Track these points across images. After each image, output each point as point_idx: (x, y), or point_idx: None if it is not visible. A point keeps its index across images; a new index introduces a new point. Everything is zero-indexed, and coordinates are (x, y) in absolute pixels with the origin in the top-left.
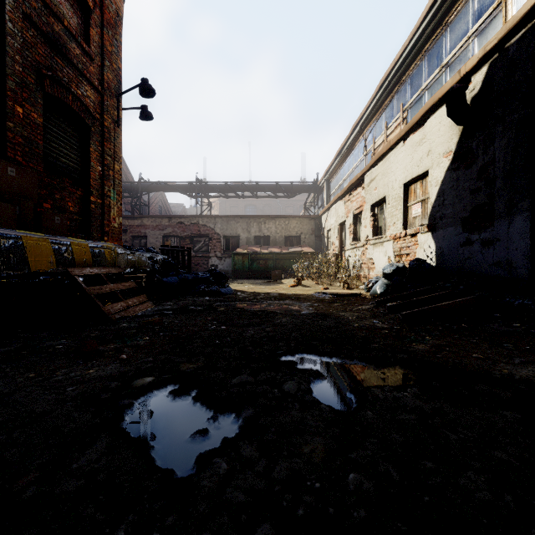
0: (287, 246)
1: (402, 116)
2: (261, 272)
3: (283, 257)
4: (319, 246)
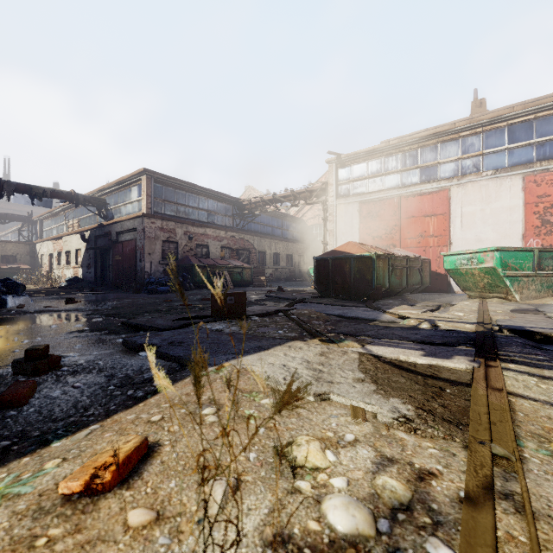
0: (3, 262)
1: (78, 221)
2: None
3: (3, 271)
4: (34, 263)
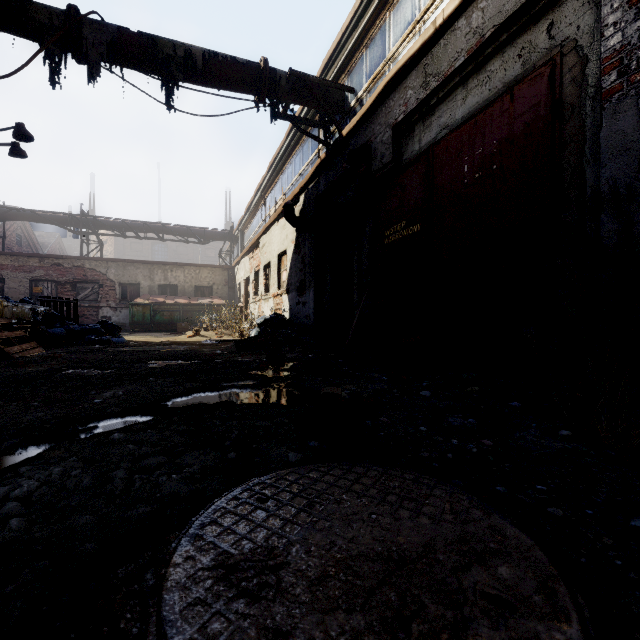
0: (198, 296)
1: (283, 198)
2: (165, 325)
3: (192, 308)
4: (233, 297)
